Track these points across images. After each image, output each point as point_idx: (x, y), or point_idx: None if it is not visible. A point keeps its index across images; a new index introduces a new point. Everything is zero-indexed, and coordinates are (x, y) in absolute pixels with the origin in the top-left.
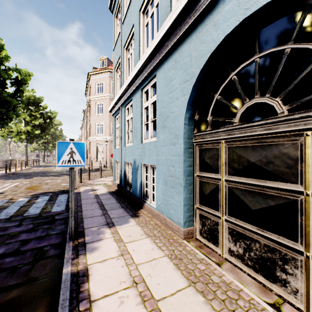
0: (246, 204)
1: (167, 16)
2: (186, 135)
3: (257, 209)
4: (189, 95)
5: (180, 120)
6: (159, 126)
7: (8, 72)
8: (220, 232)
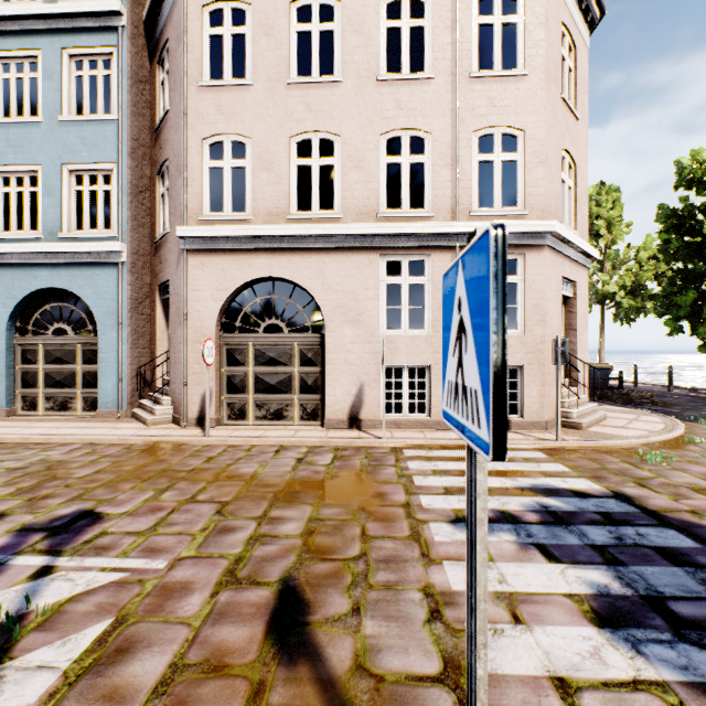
0: (56, 378)
1: None
2: (9, 337)
3: (61, 379)
4: (13, 310)
5: (2, 326)
6: None
7: None
8: (40, 401)
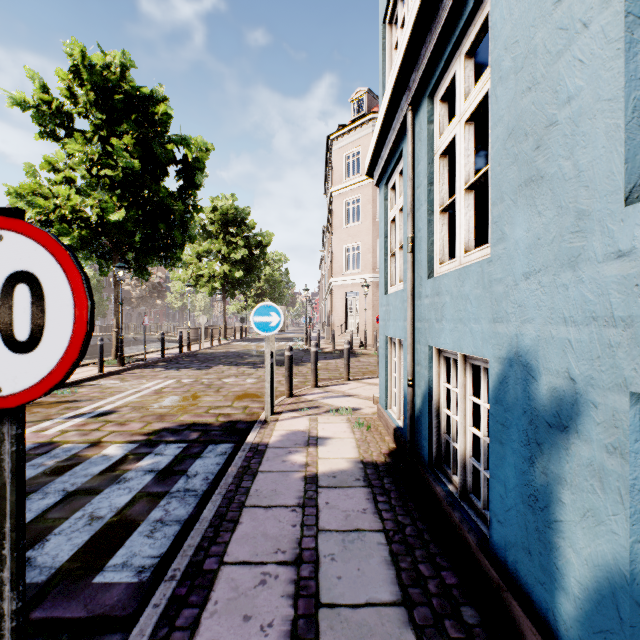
0: None
1: None
2: None
3: None
4: None
5: None
6: None
7: (166, 146)
8: None
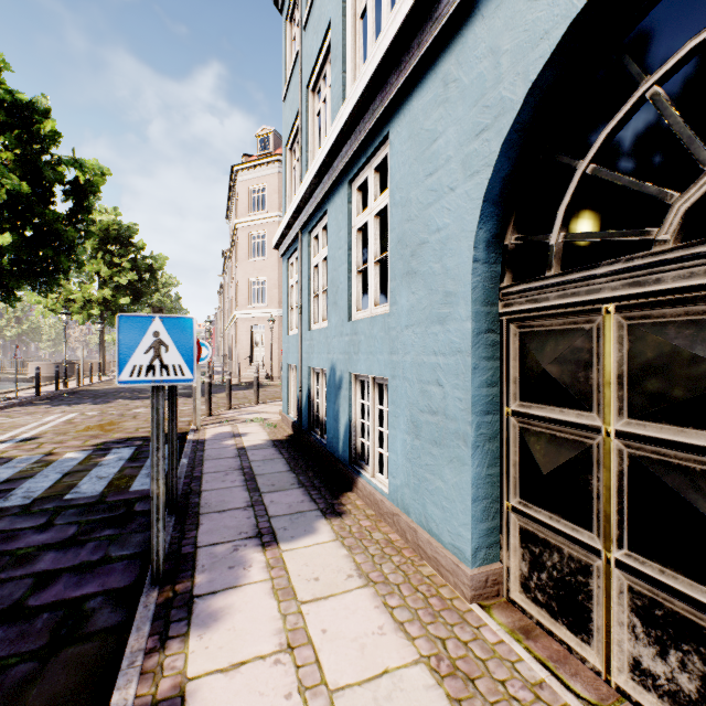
0: None
1: None
2: (480, 292)
3: None
4: (492, 170)
5: (461, 250)
6: (396, 273)
7: (56, 168)
8: (598, 598)
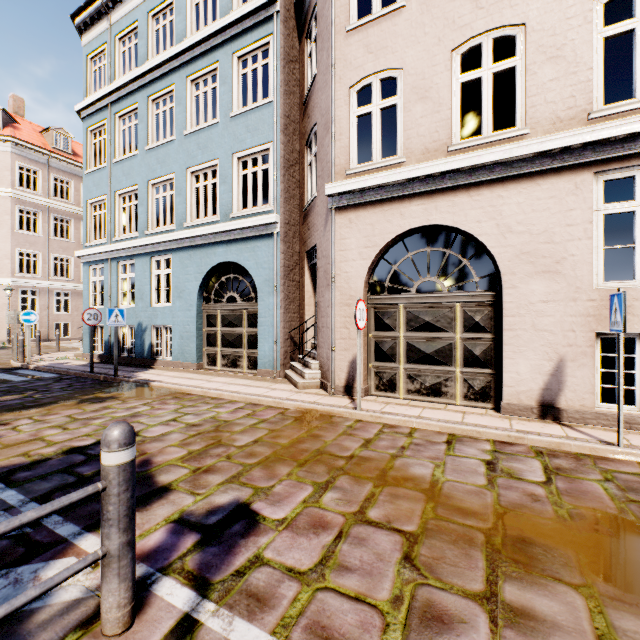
0: (228, 339)
1: (183, 220)
2: (199, 305)
3: (232, 340)
4: (201, 282)
5: (194, 296)
6: (175, 295)
7: None
8: (218, 358)
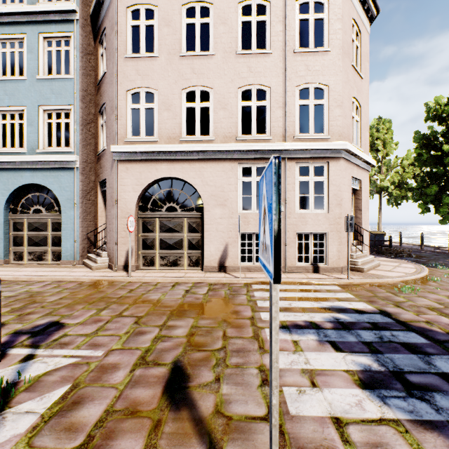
0: (35, 240)
1: None
2: (5, 215)
3: (38, 241)
4: (8, 197)
5: (1, 207)
6: None
7: None
8: (25, 254)
